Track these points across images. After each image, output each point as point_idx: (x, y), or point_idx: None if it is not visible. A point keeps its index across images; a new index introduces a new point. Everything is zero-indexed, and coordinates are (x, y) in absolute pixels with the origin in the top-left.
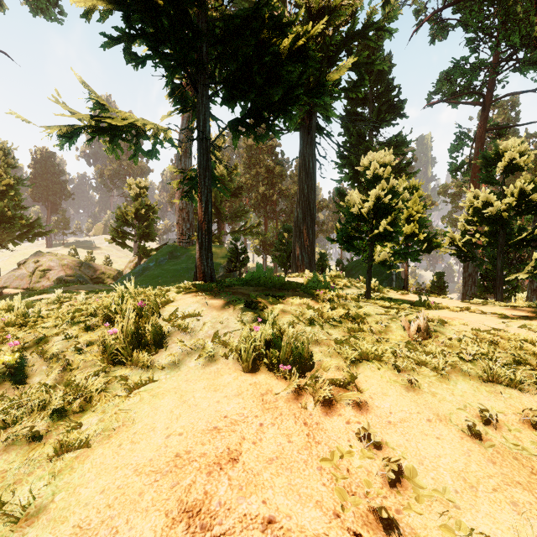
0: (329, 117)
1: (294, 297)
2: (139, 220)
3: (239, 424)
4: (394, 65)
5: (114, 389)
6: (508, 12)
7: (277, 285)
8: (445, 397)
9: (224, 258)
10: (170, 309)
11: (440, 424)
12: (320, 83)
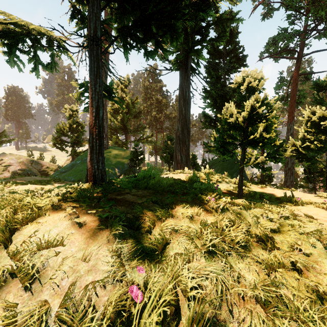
0: (198, 63)
1: (184, 204)
2: (72, 132)
3: None
4: (240, 32)
5: None
6: None
7: (165, 189)
8: None
9: (128, 158)
10: (29, 231)
11: None
12: None
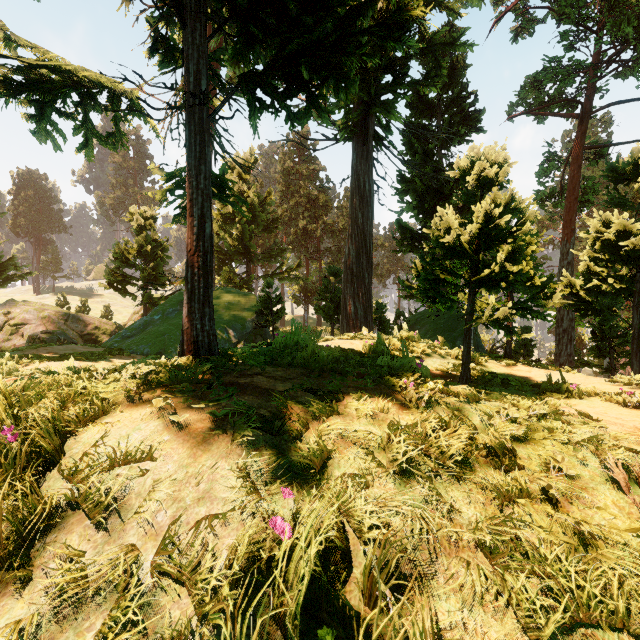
0: (389, 126)
1: (360, 394)
2: (144, 259)
3: None
4: (469, 65)
5: None
6: None
7: (325, 366)
8: None
9: (253, 310)
10: (92, 436)
11: None
12: (403, 5)
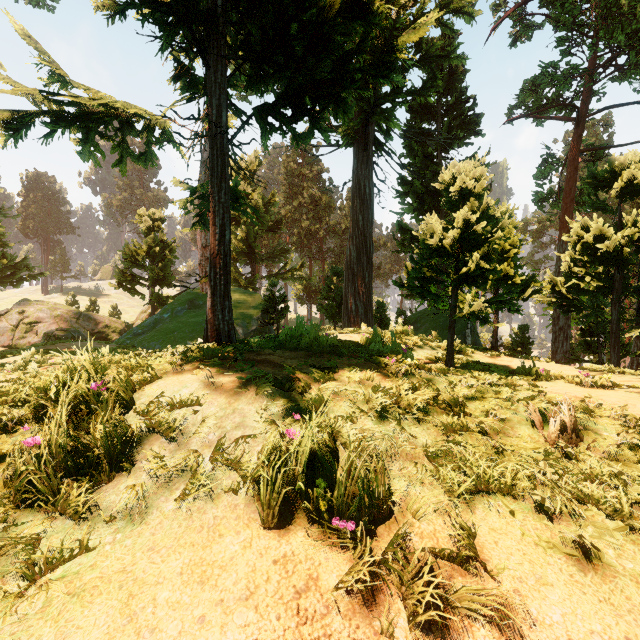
0: (389, 131)
1: (352, 368)
2: (153, 260)
3: None
4: (468, 70)
5: (4, 571)
6: (610, 4)
7: (325, 349)
8: None
9: (258, 308)
10: (153, 391)
11: None
12: (389, 51)
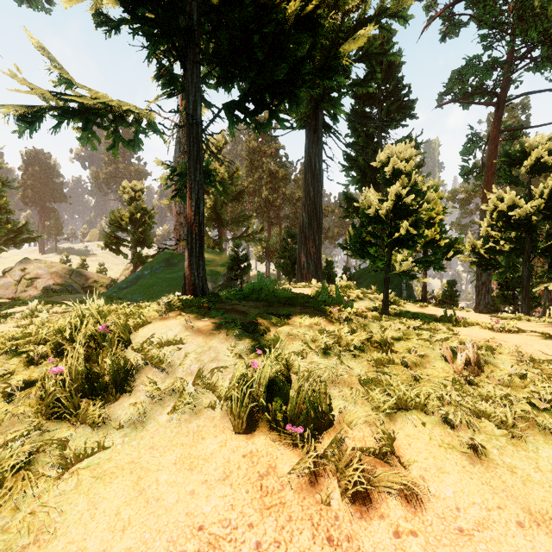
0: (336, 115)
1: (303, 315)
2: (134, 225)
3: (221, 545)
4: (404, 62)
5: (44, 463)
6: (525, 6)
7: (281, 300)
8: (529, 474)
9: (224, 266)
10: (145, 333)
11: (541, 534)
12: (334, 58)
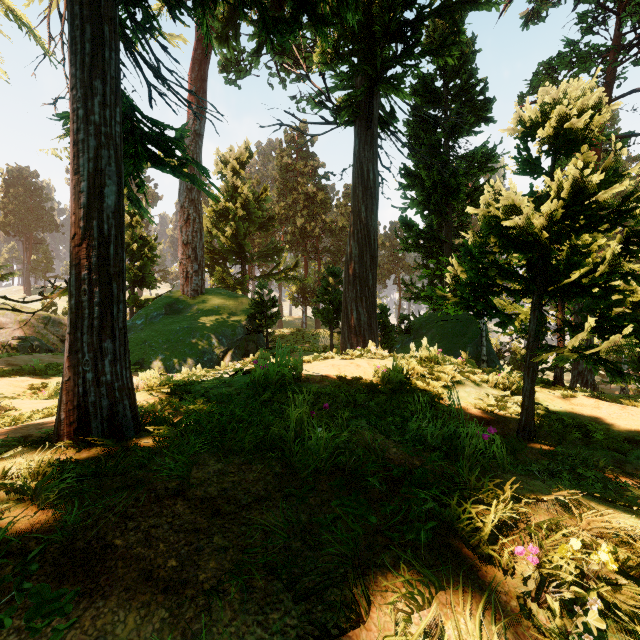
0: (394, 112)
1: (406, 576)
2: (131, 259)
3: None
4: (479, 50)
5: None
6: None
7: (323, 462)
8: None
9: (245, 313)
10: None
11: None
12: None
